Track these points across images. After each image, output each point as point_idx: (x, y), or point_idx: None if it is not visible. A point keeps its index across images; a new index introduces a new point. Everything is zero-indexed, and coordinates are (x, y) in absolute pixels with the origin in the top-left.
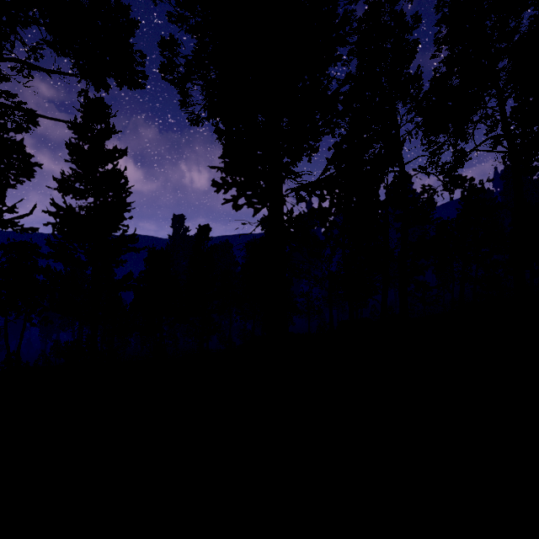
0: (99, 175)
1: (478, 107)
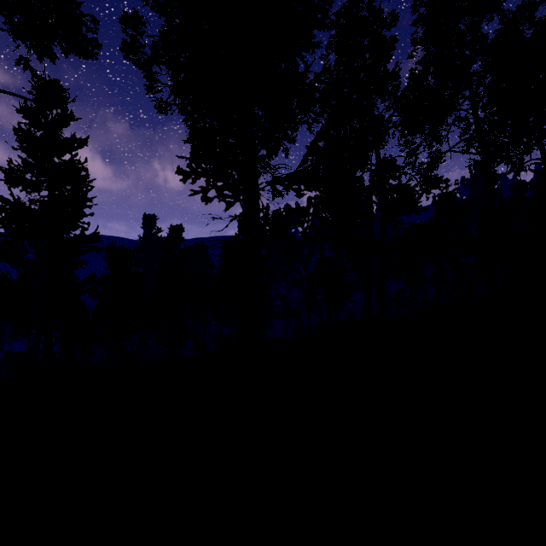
0: (54, 166)
1: (453, 108)
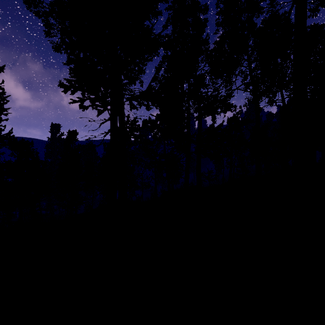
0: None
1: (238, 65)
